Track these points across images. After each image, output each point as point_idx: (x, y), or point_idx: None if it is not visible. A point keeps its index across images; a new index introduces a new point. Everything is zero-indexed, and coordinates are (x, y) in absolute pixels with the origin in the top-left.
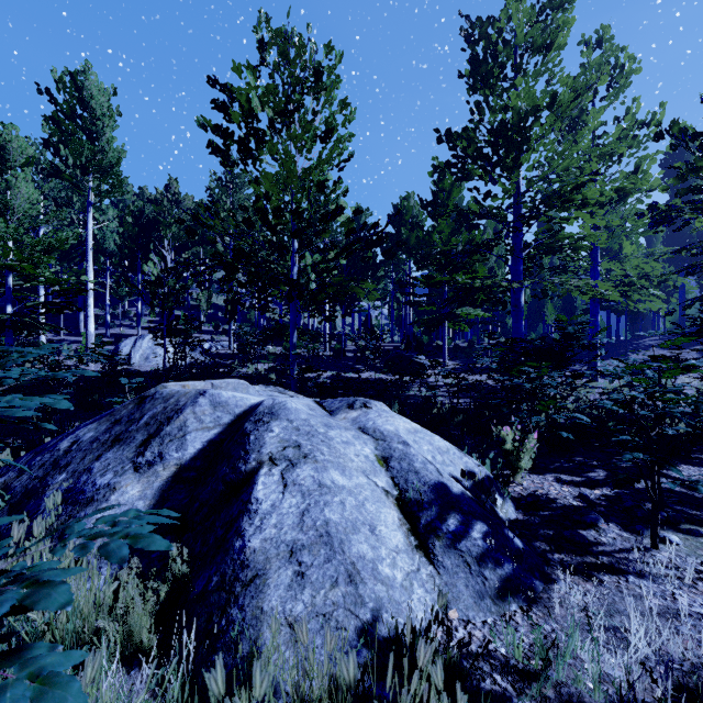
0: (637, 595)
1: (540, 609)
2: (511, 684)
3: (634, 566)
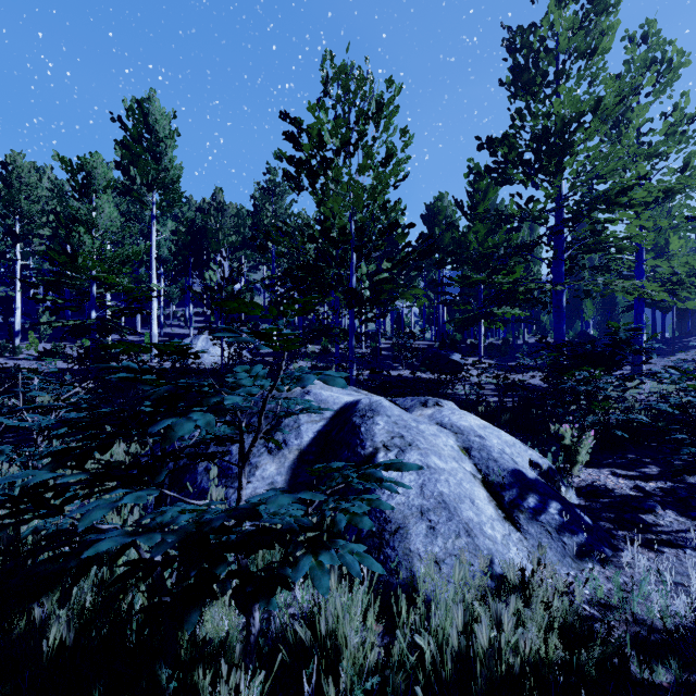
0: (694, 563)
1: (612, 568)
2: (597, 611)
3: (690, 542)
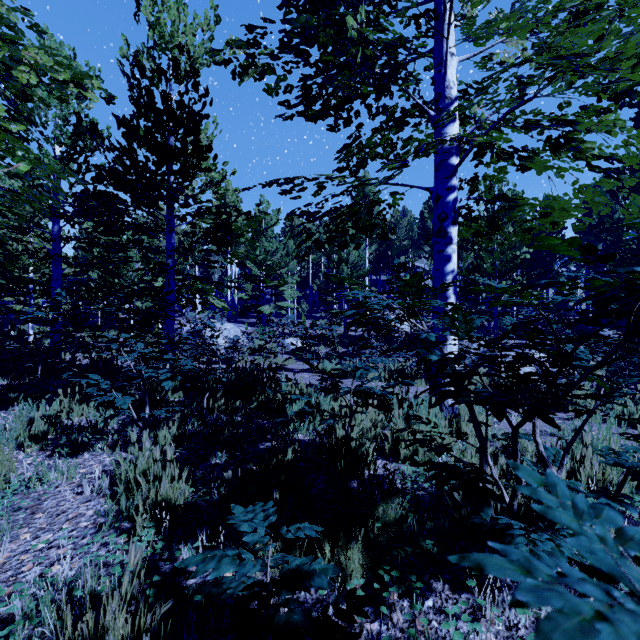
0: None
1: None
2: None
3: None
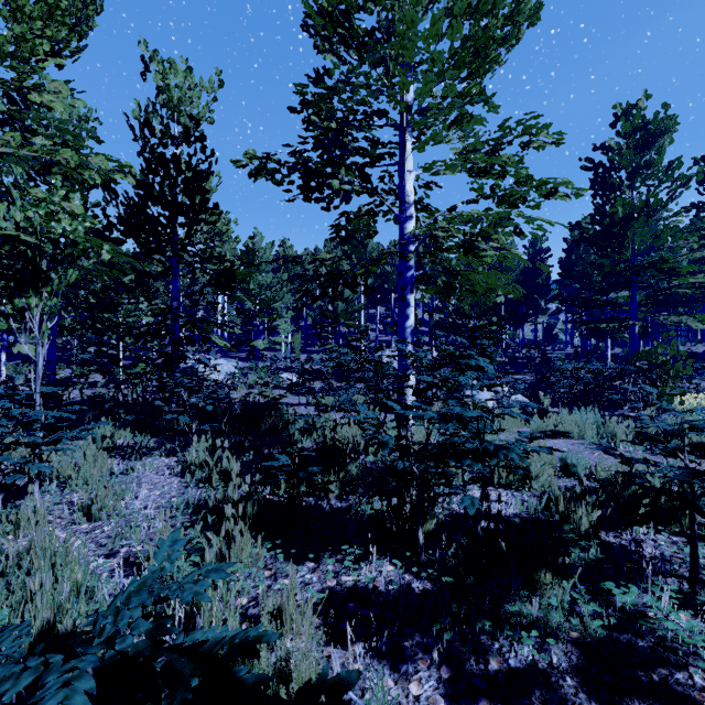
0: None
1: None
2: None
3: None
